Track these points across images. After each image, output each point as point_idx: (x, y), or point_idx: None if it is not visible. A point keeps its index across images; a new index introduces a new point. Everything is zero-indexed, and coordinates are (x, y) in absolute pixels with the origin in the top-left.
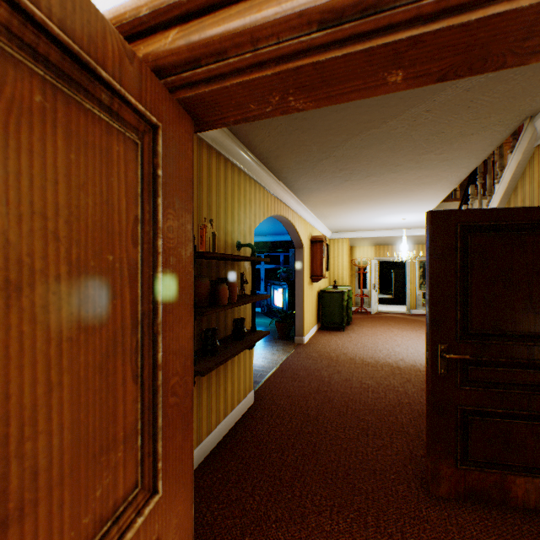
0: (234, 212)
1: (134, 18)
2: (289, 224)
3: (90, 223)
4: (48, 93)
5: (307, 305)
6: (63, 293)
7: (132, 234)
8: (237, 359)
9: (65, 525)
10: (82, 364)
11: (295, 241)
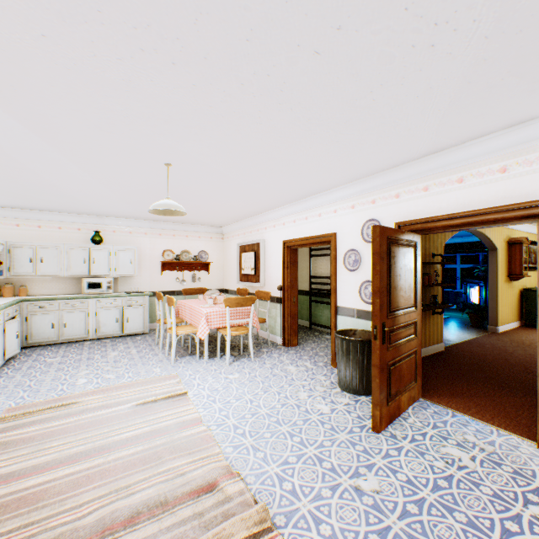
0: (429, 237)
1: (411, 223)
2: (478, 233)
3: (410, 262)
4: (408, 248)
5: (502, 300)
6: (408, 272)
7: (413, 263)
8: (431, 319)
9: (408, 300)
10: (409, 281)
11: (487, 245)
